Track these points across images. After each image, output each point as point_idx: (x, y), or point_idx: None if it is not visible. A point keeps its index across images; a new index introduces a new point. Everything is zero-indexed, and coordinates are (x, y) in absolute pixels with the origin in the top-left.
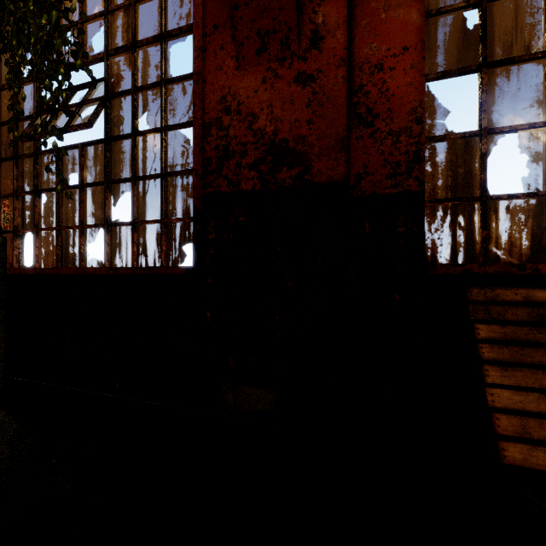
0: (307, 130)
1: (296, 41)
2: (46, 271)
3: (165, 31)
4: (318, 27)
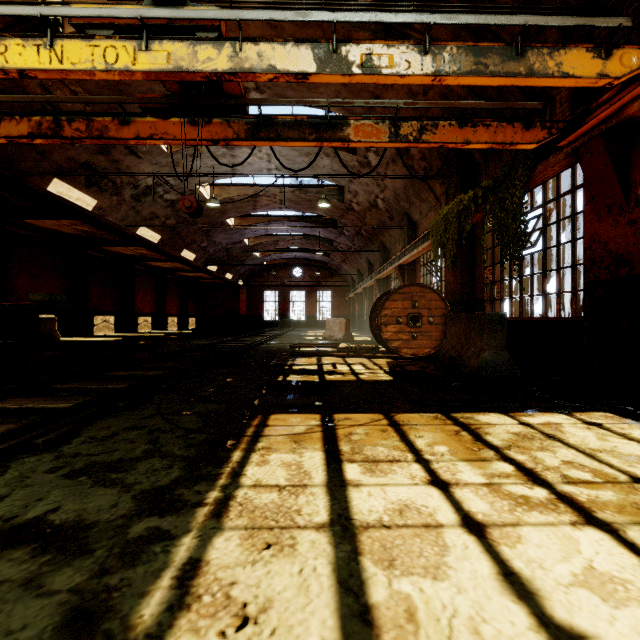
0: (632, 248)
1: (625, 206)
2: (515, 319)
3: (574, 186)
4: (638, 196)
